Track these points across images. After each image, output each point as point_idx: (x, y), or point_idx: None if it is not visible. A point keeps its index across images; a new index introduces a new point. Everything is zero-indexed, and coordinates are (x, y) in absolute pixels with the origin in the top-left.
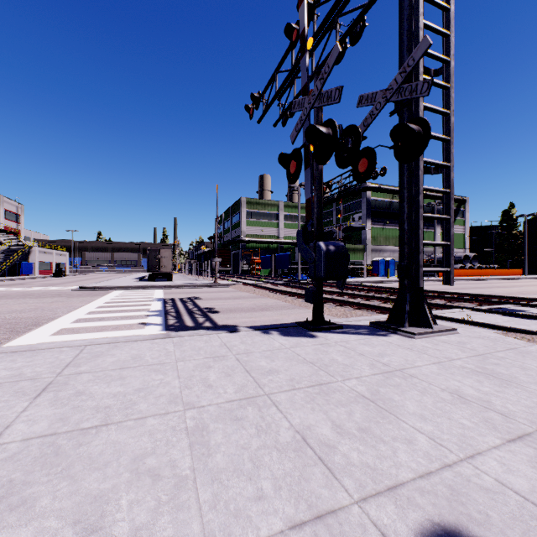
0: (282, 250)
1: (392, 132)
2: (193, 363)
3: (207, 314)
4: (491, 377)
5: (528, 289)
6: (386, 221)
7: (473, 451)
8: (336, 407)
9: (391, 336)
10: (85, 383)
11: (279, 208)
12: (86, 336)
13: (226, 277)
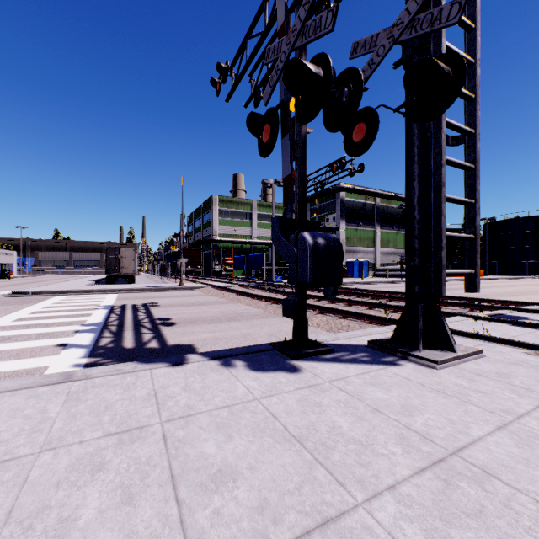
0: (256, 250)
1: (407, 76)
2: (71, 456)
3: (159, 327)
4: None
5: (499, 290)
6: (359, 222)
7: None
8: None
9: (403, 366)
10: None
11: (253, 207)
12: None
13: (196, 279)
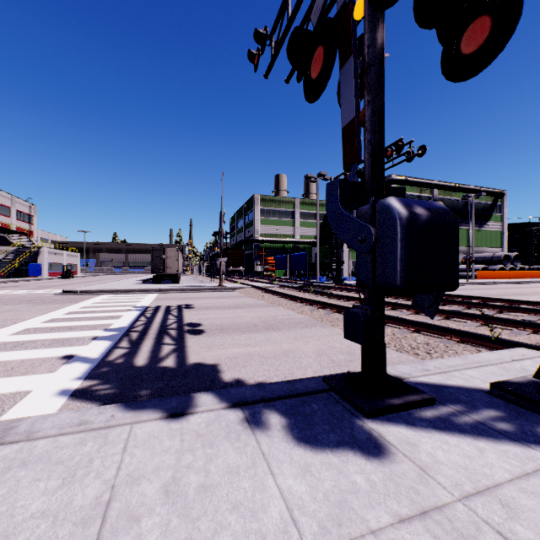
0: (298, 250)
1: None
2: None
3: (184, 336)
4: None
5: None
6: None
7: None
8: None
9: None
10: None
11: (295, 205)
12: None
13: (237, 279)
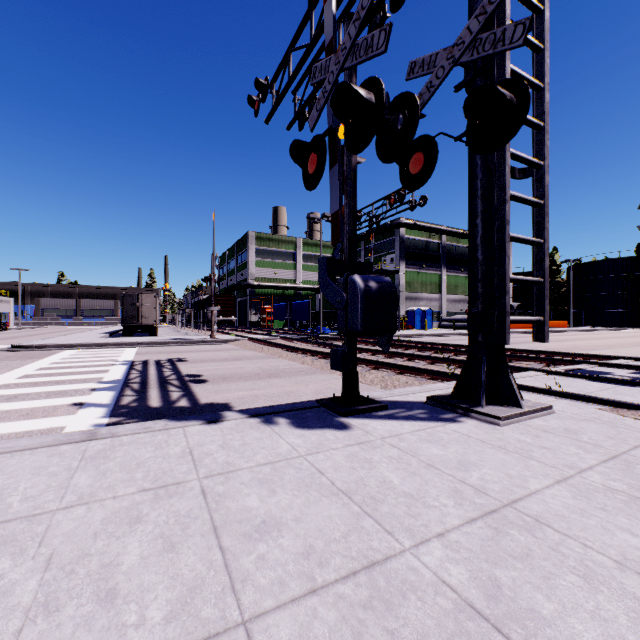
0: (300, 297)
1: (467, 103)
2: (105, 510)
3: (188, 385)
4: None
5: (583, 343)
6: (422, 264)
7: None
8: None
9: (464, 422)
10: None
11: (297, 246)
12: None
13: (229, 330)
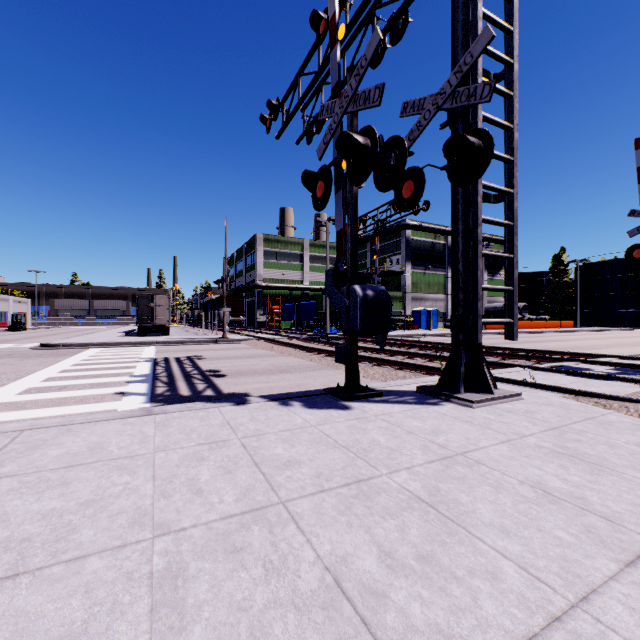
0: (307, 298)
1: (445, 147)
2: (179, 454)
3: (210, 378)
4: (576, 461)
5: (583, 343)
6: (428, 264)
7: (585, 588)
8: (383, 519)
9: (444, 405)
10: (1, 496)
11: (304, 247)
12: (33, 413)
13: (239, 330)
